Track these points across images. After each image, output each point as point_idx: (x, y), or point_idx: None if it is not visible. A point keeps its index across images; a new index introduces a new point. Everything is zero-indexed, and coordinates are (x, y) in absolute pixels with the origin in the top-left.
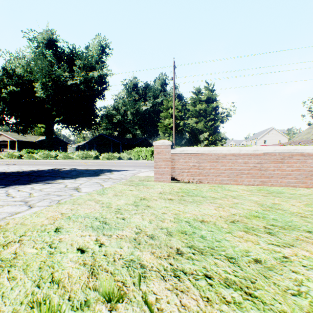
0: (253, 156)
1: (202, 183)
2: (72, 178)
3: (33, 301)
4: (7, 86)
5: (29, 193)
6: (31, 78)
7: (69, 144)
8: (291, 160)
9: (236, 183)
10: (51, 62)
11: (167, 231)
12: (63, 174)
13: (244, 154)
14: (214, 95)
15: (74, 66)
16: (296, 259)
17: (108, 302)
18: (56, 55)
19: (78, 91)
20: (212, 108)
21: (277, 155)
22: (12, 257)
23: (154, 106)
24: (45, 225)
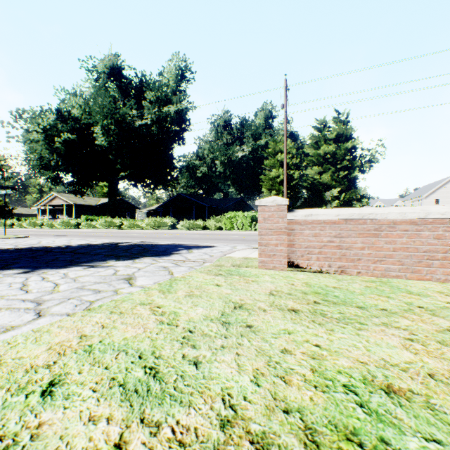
0: None
1: (347, 274)
2: (130, 258)
3: None
4: (61, 133)
5: (54, 285)
6: (90, 121)
7: (138, 208)
8: None
9: (419, 276)
10: (114, 98)
11: (302, 423)
12: (120, 252)
13: (435, 220)
14: (349, 129)
15: (143, 101)
16: None
17: None
18: (121, 88)
19: (149, 134)
20: (346, 150)
21: None
22: None
23: (254, 151)
24: (35, 368)
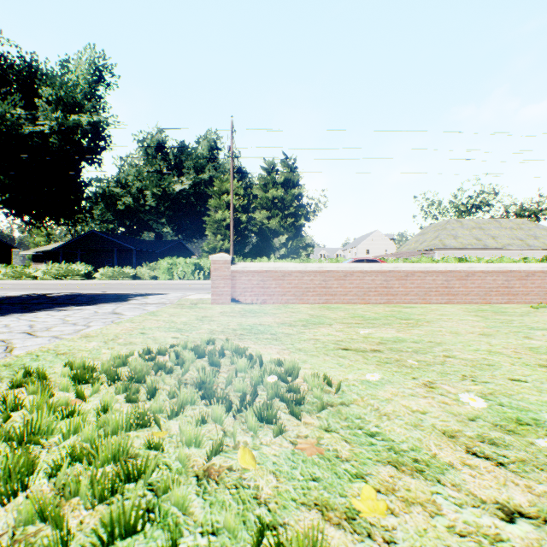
0: (319, 273)
1: (267, 304)
2: (88, 304)
3: (171, 344)
4: None
5: (59, 319)
6: None
7: (15, 248)
8: (353, 277)
9: (303, 302)
10: None
11: (233, 329)
12: (67, 301)
13: (310, 271)
14: (297, 175)
15: (33, 95)
16: (308, 332)
17: (208, 345)
18: None
19: (47, 147)
20: (294, 197)
21: (340, 272)
22: (129, 342)
23: (197, 185)
24: (127, 332)
